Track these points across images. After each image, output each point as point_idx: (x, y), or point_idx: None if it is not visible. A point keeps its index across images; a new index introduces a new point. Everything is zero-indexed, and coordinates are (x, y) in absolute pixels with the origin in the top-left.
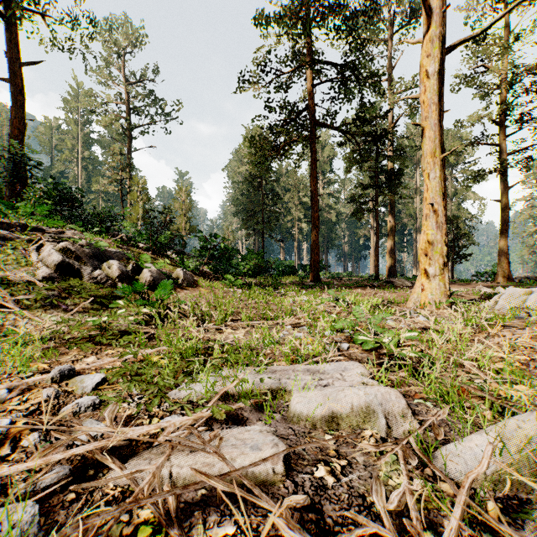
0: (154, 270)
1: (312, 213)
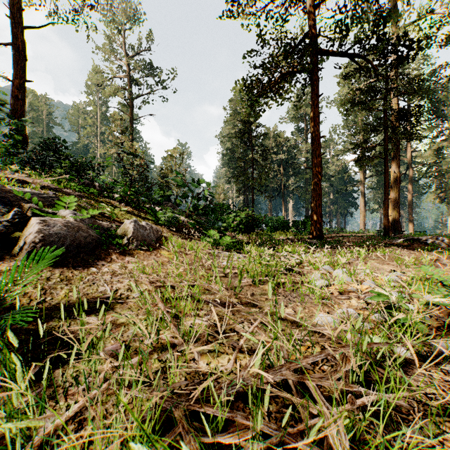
0: (62, 221)
1: (313, 158)
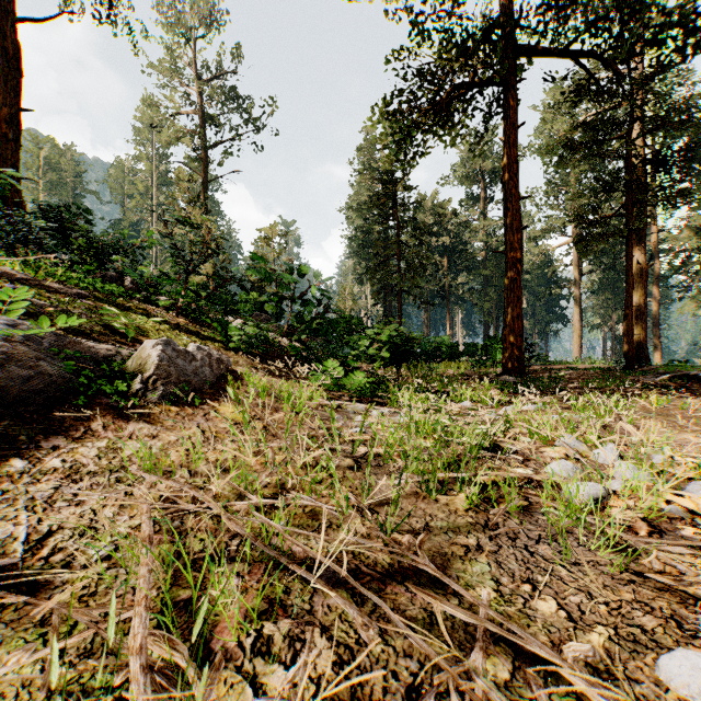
0: None
1: (507, 235)
